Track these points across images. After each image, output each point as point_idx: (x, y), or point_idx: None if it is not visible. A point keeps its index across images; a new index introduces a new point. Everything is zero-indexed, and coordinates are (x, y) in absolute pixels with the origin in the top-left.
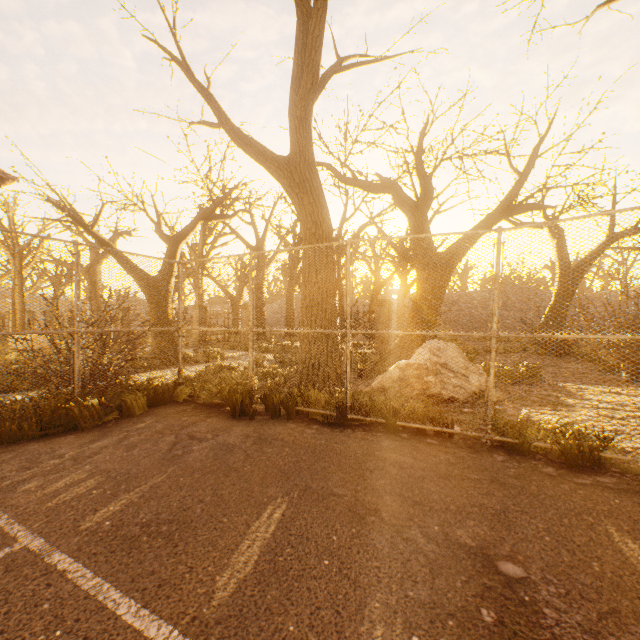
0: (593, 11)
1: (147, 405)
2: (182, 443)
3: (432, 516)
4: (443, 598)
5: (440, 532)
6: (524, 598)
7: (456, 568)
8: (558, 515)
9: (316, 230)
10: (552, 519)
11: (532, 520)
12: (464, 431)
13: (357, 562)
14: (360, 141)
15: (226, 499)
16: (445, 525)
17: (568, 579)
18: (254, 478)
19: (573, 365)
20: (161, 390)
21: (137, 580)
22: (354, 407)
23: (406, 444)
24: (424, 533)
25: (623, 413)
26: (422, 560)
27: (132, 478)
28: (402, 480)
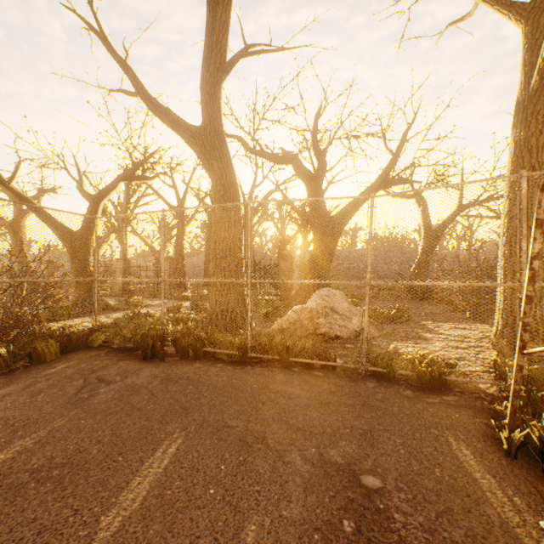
0: (445, 28)
1: (60, 351)
2: (90, 386)
3: (311, 439)
4: (312, 514)
5: (316, 453)
6: (379, 506)
7: (326, 485)
8: (412, 430)
9: (225, 192)
10: (407, 434)
11: (392, 436)
12: (344, 364)
13: (240, 488)
14: (266, 119)
15: (124, 438)
16: (321, 447)
17: (415, 485)
18: (155, 416)
19: (433, 307)
20: (75, 337)
21: (15, 530)
22: (254, 347)
23: (296, 377)
24: (303, 455)
25: (466, 344)
26: (298, 480)
27: (31, 424)
28: (289, 409)
